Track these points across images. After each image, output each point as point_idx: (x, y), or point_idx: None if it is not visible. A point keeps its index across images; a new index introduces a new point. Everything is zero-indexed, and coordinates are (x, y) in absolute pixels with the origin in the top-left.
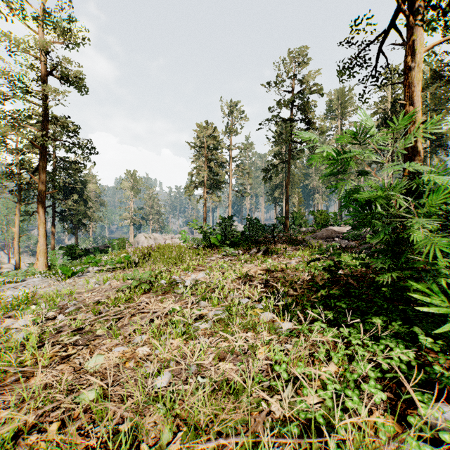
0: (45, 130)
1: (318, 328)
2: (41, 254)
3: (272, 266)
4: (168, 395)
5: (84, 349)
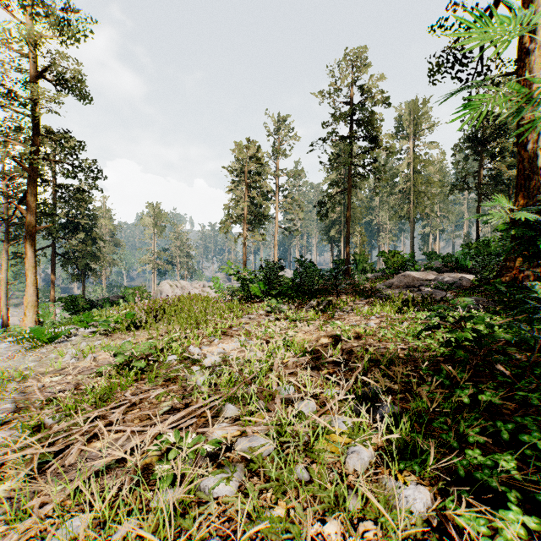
0: (35, 146)
1: (517, 530)
2: (29, 308)
3: (343, 331)
4: None
5: None
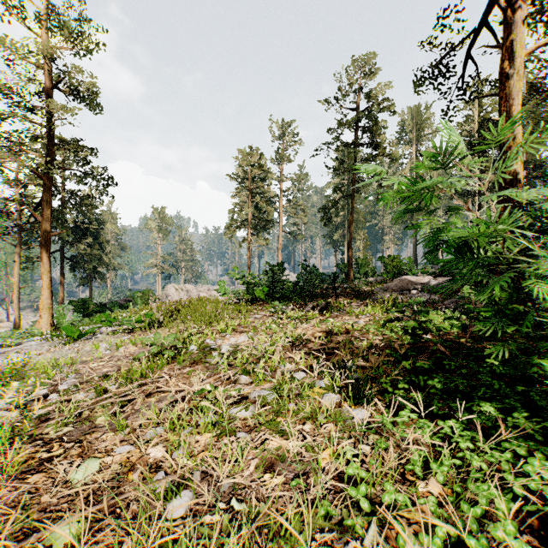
0: (50, 156)
1: (405, 419)
2: (44, 311)
3: (334, 326)
4: (183, 541)
5: (75, 447)
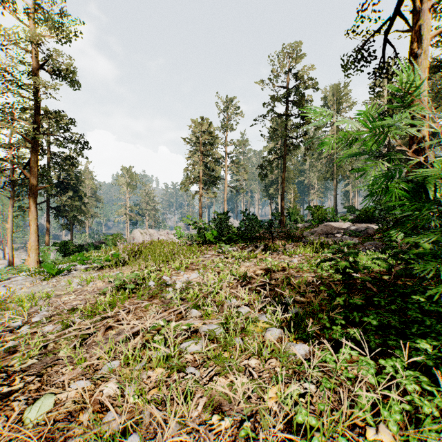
0: (36, 123)
1: (346, 356)
2: (32, 251)
3: (273, 265)
4: None
5: (35, 381)
